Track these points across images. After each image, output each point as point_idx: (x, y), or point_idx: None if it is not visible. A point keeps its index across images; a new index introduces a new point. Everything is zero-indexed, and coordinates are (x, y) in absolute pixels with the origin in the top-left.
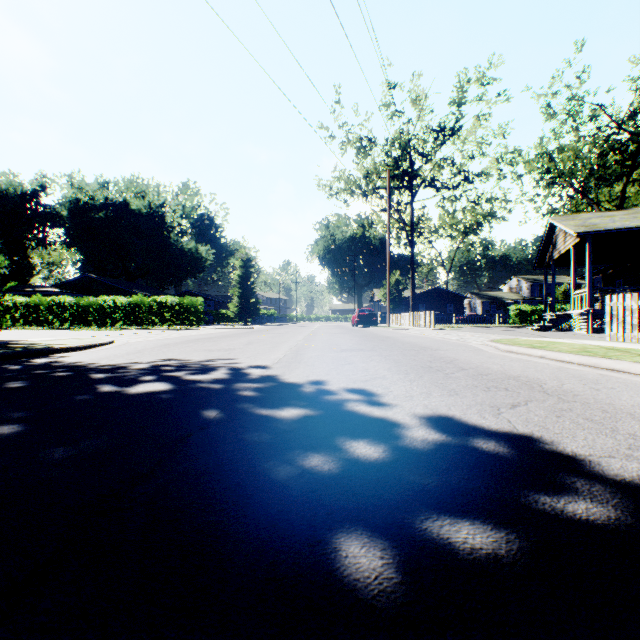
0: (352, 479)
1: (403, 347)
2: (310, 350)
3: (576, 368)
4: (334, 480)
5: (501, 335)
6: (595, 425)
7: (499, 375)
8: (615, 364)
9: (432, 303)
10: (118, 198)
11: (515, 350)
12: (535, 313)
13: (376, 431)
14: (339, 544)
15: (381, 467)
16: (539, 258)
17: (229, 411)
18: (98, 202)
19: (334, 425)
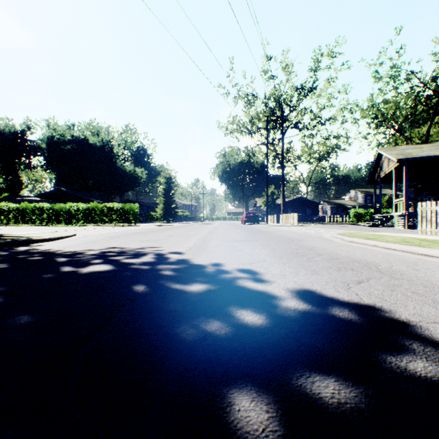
0: (243, 341)
1: (277, 238)
2: (212, 241)
3: (400, 254)
4: (229, 342)
5: (345, 230)
6: (420, 297)
7: (346, 259)
8: (428, 251)
9: (296, 208)
10: (80, 135)
11: (356, 241)
12: (367, 215)
13: (260, 302)
14: (233, 399)
15: (264, 331)
16: (370, 177)
17: (153, 286)
18: (67, 138)
19: (229, 297)
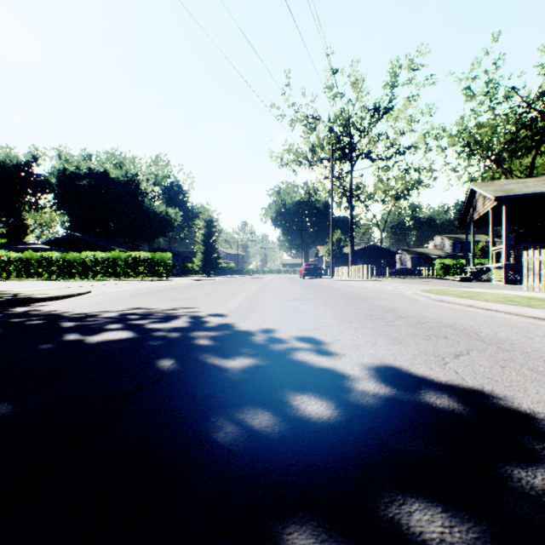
0: (304, 444)
1: (345, 296)
2: (263, 299)
3: (504, 316)
4: (285, 446)
5: (430, 286)
6: (542, 377)
7: (436, 323)
8: (540, 313)
9: (368, 258)
10: (99, 168)
11: (445, 299)
12: (457, 266)
13: (327, 384)
14: (291, 543)
15: (334, 428)
16: (461, 219)
17: (183, 361)
18: (82, 171)
19: (285, 377)
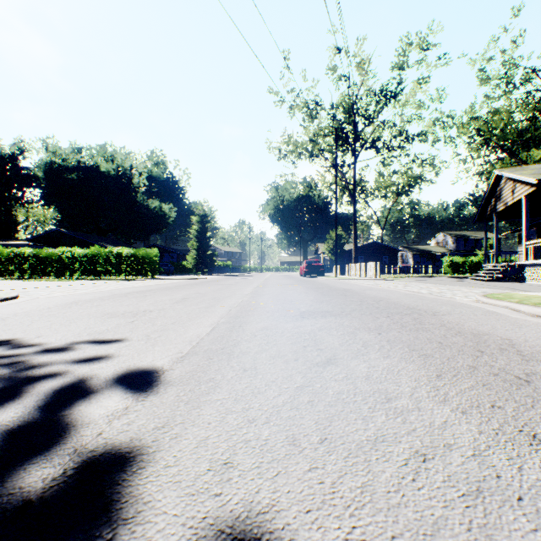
0: None
1: (382, 307)
2: (256, 314)
3: None
4: None
5: (464, 287)
6: None
7: None
8: None
9: (370, 255)
10: (89, 161)
11: None
12: (466, 264)
13: None
14: None
15: None
16: (480, 211)
17: None
18: (70, 164)
19: None
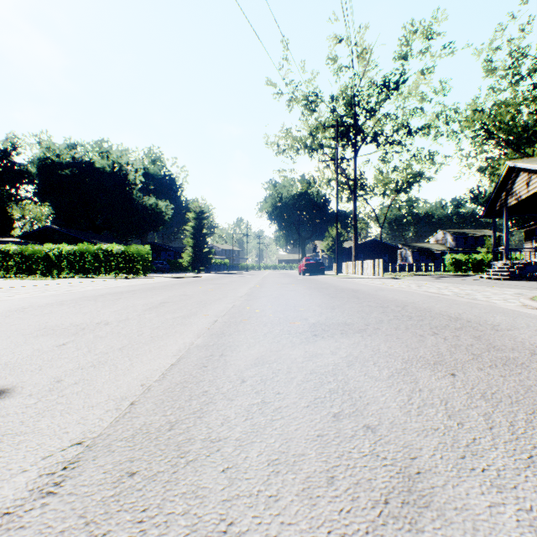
0: None
1: (416, 317)
2: (248, 329)
3: None
4: None
5: (484, 286)
6: None
7: None
8: None
9: (369, 253)
10: (84, 157)
11: None
12: (469, 262)
13: None
14: None
15: None
16: (489, 206)
17: None
18: (64, 160)
19: None
